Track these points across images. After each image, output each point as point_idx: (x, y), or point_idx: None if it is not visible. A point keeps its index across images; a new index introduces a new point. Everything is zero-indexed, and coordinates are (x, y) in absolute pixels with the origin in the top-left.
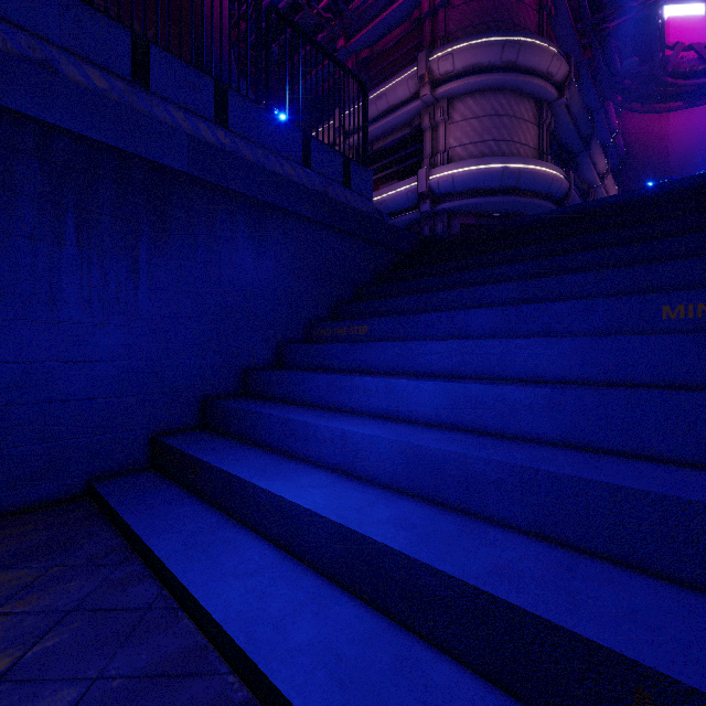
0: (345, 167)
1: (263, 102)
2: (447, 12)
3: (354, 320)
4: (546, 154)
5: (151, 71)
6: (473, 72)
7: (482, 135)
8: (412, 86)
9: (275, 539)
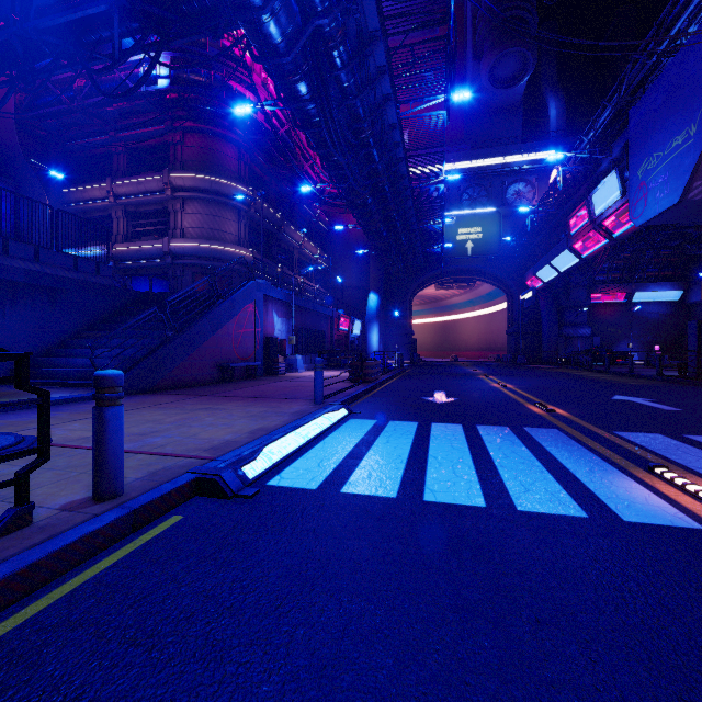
0: (97, 266)
1: (43, 165)
2: (183, 148)
3: (96, 331)
4: (243, 239)
5: (10, 249)
6: (197, 190)
7: (204, 224)
8: (160, 185)
9: (64, 379)
